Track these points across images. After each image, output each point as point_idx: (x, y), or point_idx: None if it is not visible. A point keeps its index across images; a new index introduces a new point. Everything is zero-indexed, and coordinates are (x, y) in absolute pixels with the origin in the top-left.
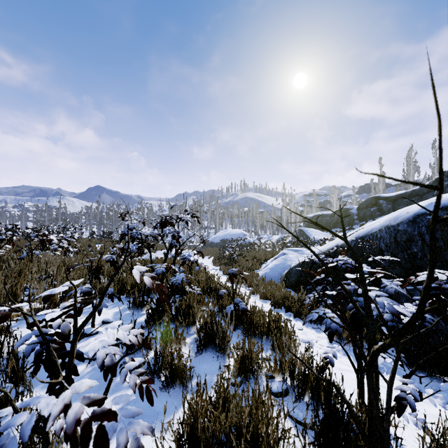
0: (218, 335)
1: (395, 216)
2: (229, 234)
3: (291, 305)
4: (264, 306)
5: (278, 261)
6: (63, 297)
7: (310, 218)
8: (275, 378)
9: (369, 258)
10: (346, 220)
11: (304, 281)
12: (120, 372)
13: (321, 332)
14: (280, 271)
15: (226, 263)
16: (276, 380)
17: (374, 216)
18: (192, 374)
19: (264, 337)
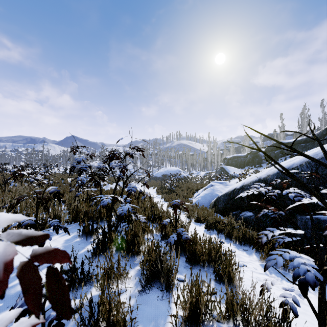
0: (162, 273)
1: (314, 153)
2: (168, 170)
3: (222, 228)
4: (199, 229)
5: (207, 191)
6: (20, 224)
7: (228, 158)
8: (225, 321)
9: (323, 190)
10: (256, 160)
11: (231, 208)
12: (48, 326)
13: (251, 254)
14: (209, 199)
15: (166, 192)
16: (226, 323)
17: (278, 157)
18: (133, 322)
19: (205, 265)
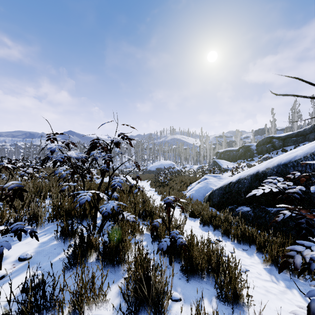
0: (150, 301)
1: None
2: (162, 164)
3: (218, 225)
4: (194, 225)
5: (201, 184)
6: None
7: (221, 152)
8: None
9: None
10: (247, 154)
11: (226, 202)
12: None
13: (252, 254)
14: (203, 192)
15: (160, 186)
16: None
17: (269, 151)
18: None
19: (204, 274)
